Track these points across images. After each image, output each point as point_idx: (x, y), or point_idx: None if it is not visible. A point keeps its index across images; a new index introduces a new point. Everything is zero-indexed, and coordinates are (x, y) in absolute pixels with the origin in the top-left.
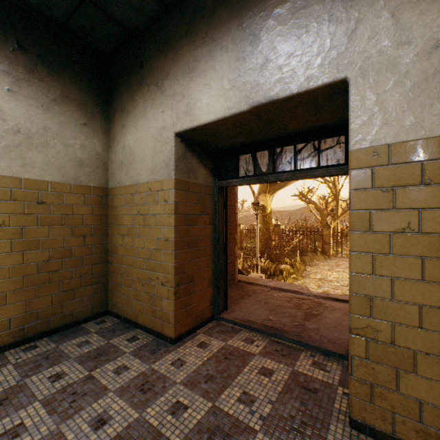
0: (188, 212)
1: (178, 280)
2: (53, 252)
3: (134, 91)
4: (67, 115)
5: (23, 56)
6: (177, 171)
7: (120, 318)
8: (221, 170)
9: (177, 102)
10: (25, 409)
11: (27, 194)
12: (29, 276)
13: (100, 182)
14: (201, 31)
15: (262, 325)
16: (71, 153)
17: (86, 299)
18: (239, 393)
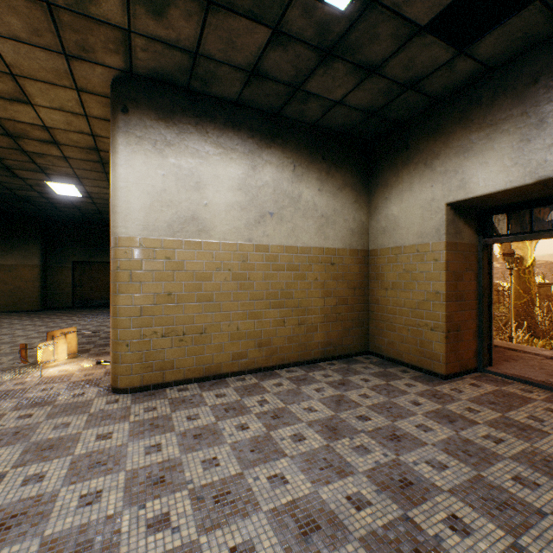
0: (455, 269)
1: (447, 327)
2: (338, 300)
3: (398, 169)
4: (345, 198)
5: (324, 164)
6: (447, 235)
7: (382, 357)
8: (485, 228)
9: (449, 177)
10: (360, 389)
11: (326, 258)
12: (327, 315)
13: (363, 246)
14: (477, 118)
15: (541, 382)
16: (347, 226)
17: (355, 338)
18: (526, 415)
